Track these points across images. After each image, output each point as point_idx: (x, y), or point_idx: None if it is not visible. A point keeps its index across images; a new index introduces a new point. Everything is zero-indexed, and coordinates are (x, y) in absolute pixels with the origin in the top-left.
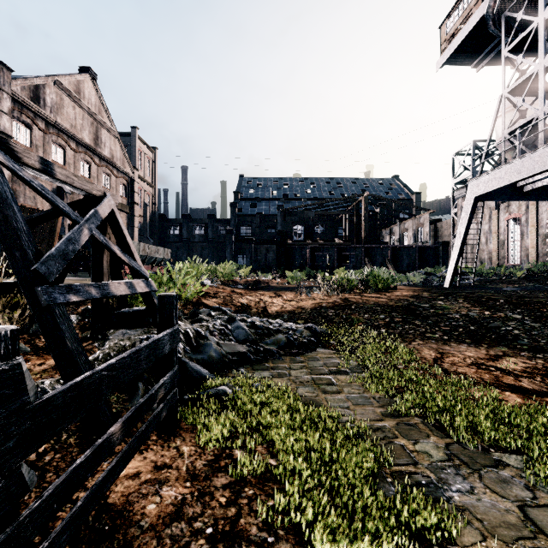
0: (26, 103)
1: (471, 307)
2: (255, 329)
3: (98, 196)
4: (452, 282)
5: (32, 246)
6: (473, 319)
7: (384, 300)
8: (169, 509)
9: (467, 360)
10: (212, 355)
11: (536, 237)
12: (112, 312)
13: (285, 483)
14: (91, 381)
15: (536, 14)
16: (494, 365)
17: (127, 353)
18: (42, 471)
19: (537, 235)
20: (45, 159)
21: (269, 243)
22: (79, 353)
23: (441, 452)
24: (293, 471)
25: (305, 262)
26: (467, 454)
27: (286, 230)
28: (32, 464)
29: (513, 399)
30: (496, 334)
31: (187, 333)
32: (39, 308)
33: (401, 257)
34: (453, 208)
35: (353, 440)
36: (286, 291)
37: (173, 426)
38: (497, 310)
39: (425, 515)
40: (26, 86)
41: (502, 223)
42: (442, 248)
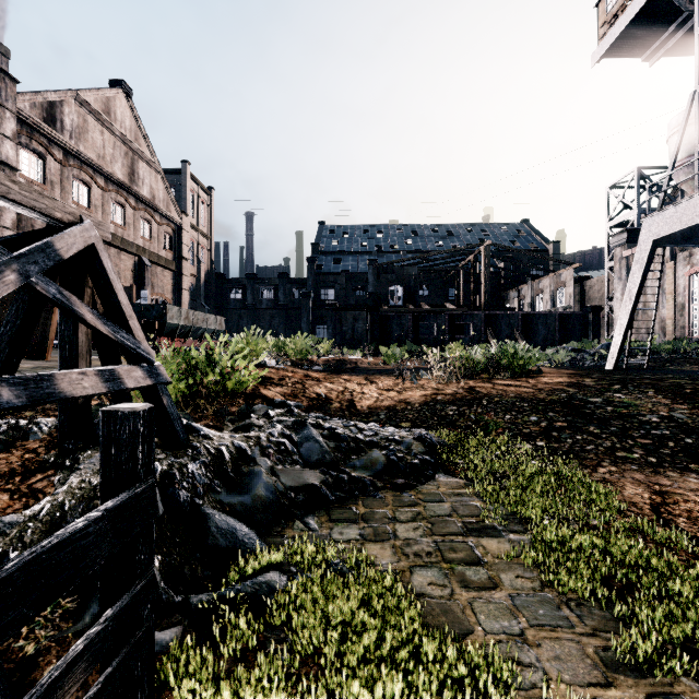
0: (38, 125)
1: (672, 404)
2: (336, 441)
3: (68, 222)
4: (617, 362)
5: None
6: (685, 425)
7: (529, 390)
8: None
9: None
10: (260, 495)
11: None
12: None
13: None
14: None
15: None
16: None
17: None
18: None
19: None
20: None
21: (357, 309)
22: None
23: None
24: None
25: (405, 334)
26: None
27: (380, 292)
28: None
29: None
30: None
31: (219, 454)
32: None
33: (535, 327)
34: (608, 260)
35: None
36: (382, 375)
37: None
38: None
39: None
40: (37, 102)
41: (680, 280)
42: (592, 315)
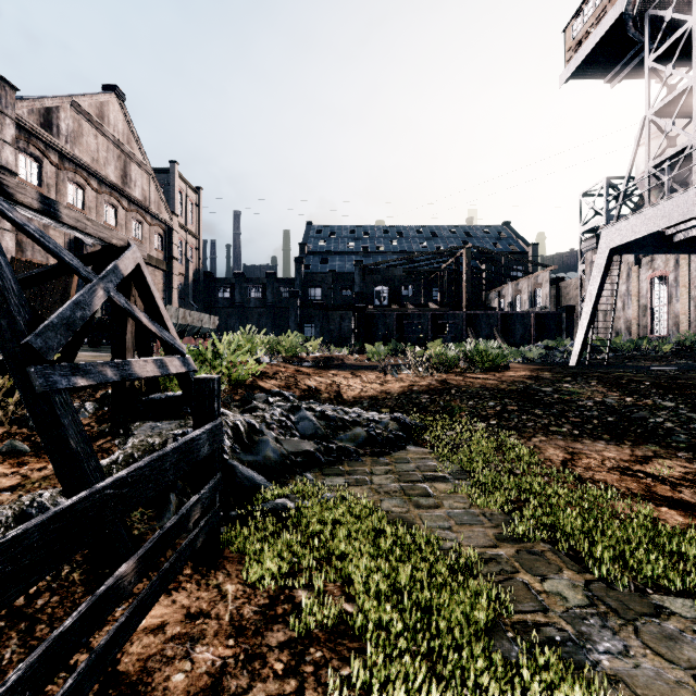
0: (35, 130)
1: (607, 392)
2: (326, 420)
3: (120, 246)
4: (580, 358)
5: (25, 311)
6: (611, 408)
7: (494, 382)
8: (202, 682)
9: (607, 462)
10: (269, 456)
11: (688, 301)
12: (140, 398)
13: (366, 640)
14: (87, 505)
15: (690, 11)
16: (643, 469)
17: (145, 460)
18: (31, 621)
19: (689, 299)
20: (47, 197)
21: (344, 309)
22: (87, 456)
23: (579, 594)
24: (377, 622)
25: (390, 333)
26: (616, 596)
27: (366, 292)
28: (19, 611)
29: (672, 517)
30: (642, 427)
31: (236, 426)
32: (33, 396)
33: (513, 326)
34: (580, 264)
35: (458, 577)
36: (366, 370)
37: (214, 556)
38: (643, 395)
39: (564, 692)
40: (34, 108)
41: (643, 283)
42: (566, 315)
